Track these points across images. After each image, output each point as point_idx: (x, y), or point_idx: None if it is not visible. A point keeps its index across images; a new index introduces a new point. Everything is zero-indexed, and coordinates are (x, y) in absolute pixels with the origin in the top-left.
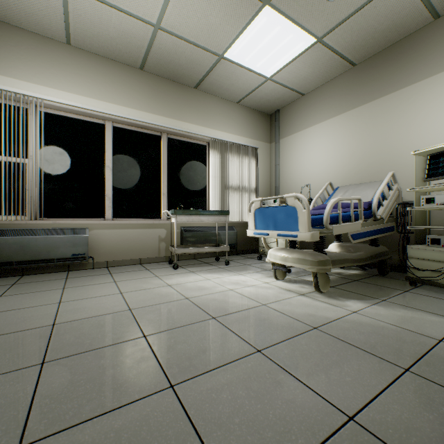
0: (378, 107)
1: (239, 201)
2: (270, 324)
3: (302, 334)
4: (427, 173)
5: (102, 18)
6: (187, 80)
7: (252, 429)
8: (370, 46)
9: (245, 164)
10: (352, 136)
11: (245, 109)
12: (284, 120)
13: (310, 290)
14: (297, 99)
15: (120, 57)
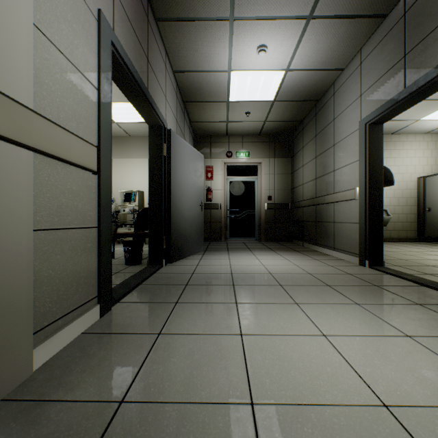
0: None
1: None
2: None
3: None
4: (125, 200)
5: None
6: None
7: None
8: None
9: None
10: None
11: None
12: None
13: None
14: None
15: None
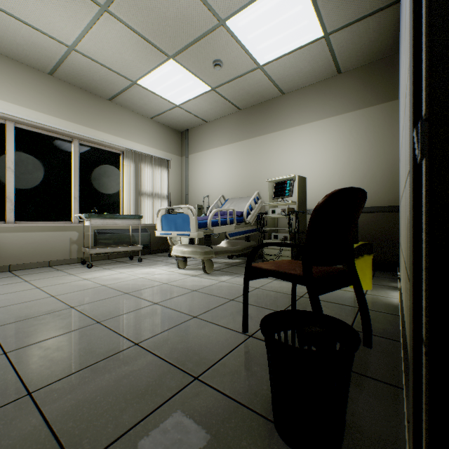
0: (254, 143)
1: (153, 206)
2: (166, 292)
3: (186, 294)
4: (274, 194)
5: (9, 27)
6: (101, 93)
7: (146, 327)
8: (248, 100)
9: (158, 173)
10: (239, 161)
11: (158, 125)
12: (193, 139)
13: (201, 273)
14: (202, 124)
15: (26, 60)
